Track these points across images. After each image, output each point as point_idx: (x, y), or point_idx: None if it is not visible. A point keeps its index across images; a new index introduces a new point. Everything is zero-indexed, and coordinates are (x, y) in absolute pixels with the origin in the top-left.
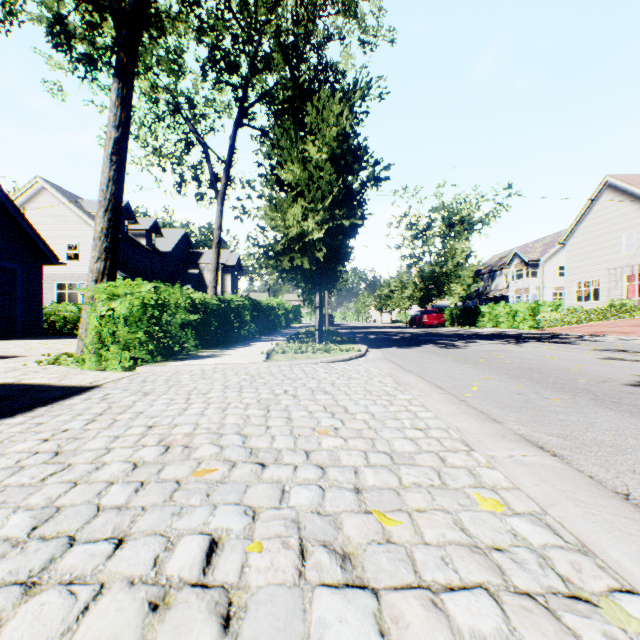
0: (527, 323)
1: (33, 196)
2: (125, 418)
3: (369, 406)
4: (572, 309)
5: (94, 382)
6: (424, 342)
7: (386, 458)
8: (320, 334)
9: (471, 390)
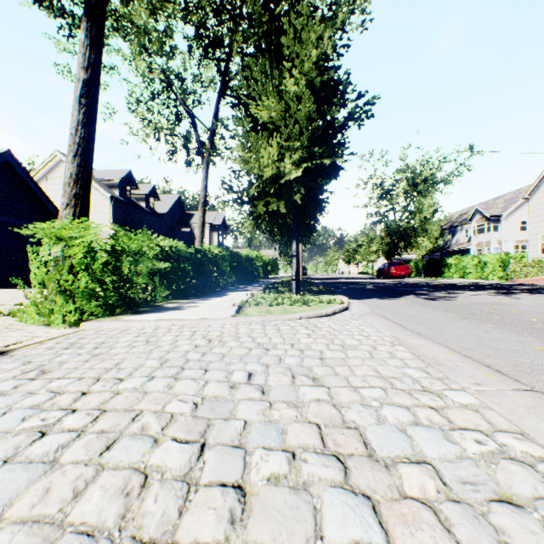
0: (497, 274)
1: (53, 167)
2: None
3: (411, 432)
4: (537, 261)
5: (12, 344)
6: (403, 292)
7: None
8: (297, 284)
9: None
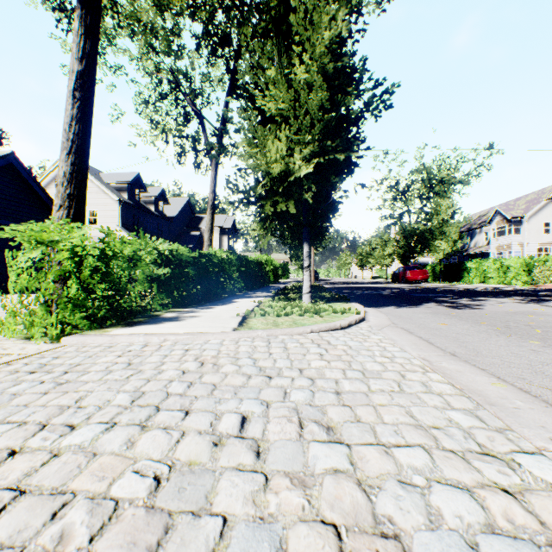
0: (521, 279)
1: None
2: None
3: (488, 550)
4: None
5: None
6: (422, 299)
7: None
8: (308, 291)
9: None
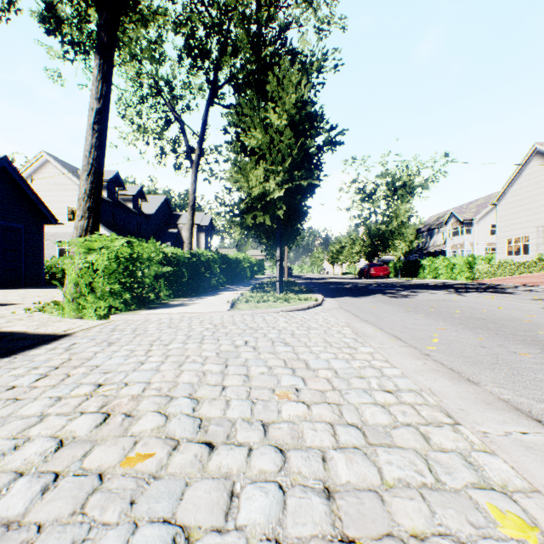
0: (464, 275)
1: (39, 168)
2: (78, 373)
3: (331, 361)
4: (503, 262)
5: (68, 330)
6: (374, 292)
7: (358, 435)
8: (280, 285)
9: (432, 342)
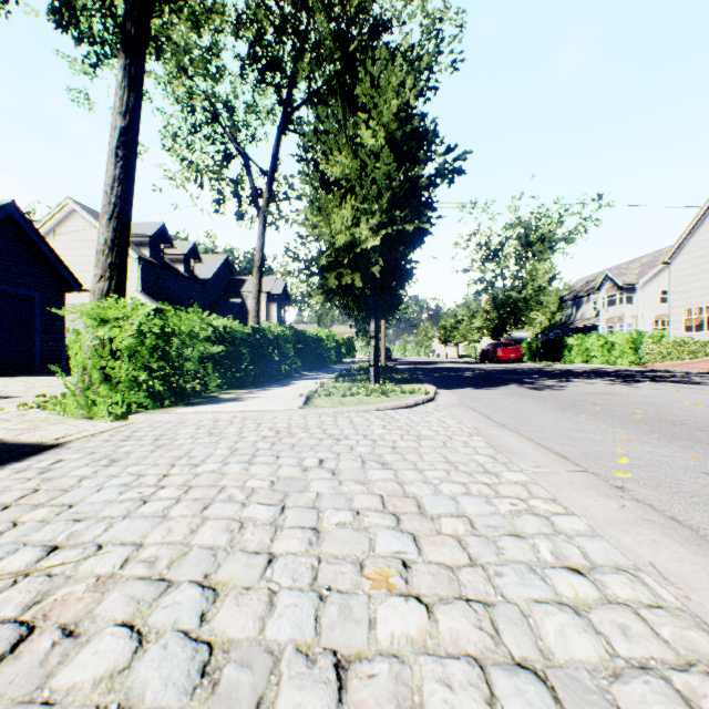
0: (627, 358)
1: (63, 219)
2: (31, 520)
3: (459, 499)
4: (680, 341)
5: (62, 437)
6: (505, 381)
7: (545, 703)
8: (376, 371)
9: (619, 464)
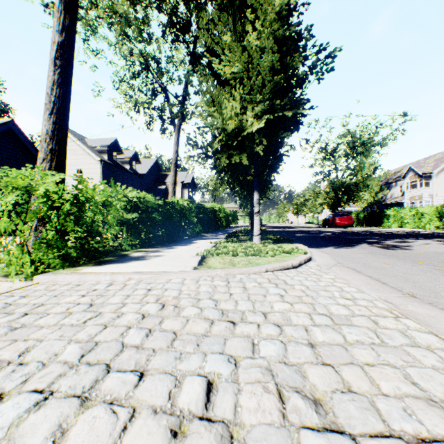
0: (434, 224)
1: None
2: None
3: None
4: None
5: None
6: (354, 241)
7: None
8: (258, 233)
9: None
